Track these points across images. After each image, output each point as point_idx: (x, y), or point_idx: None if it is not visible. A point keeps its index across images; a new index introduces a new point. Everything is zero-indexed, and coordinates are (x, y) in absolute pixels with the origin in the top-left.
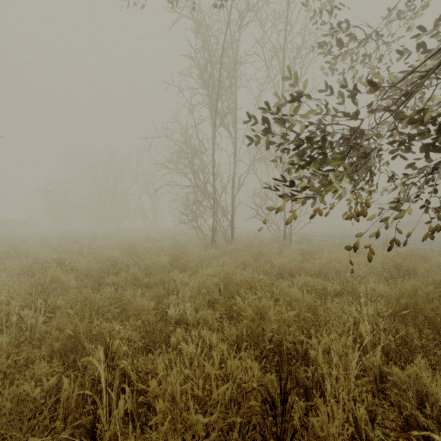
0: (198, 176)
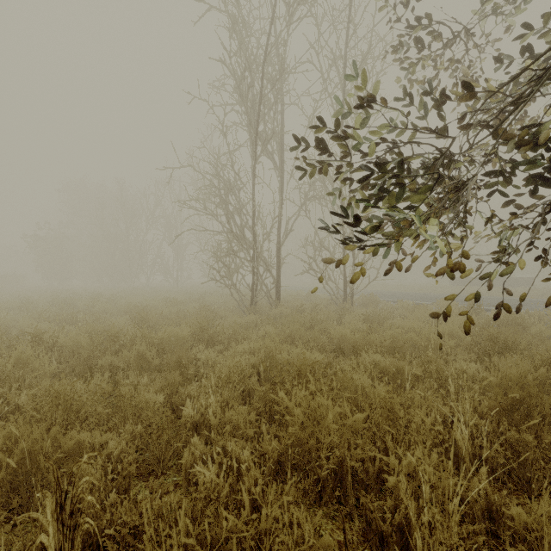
0: (234, 218)
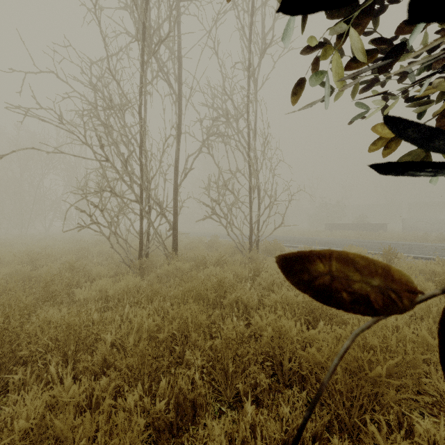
0: (118, 149)
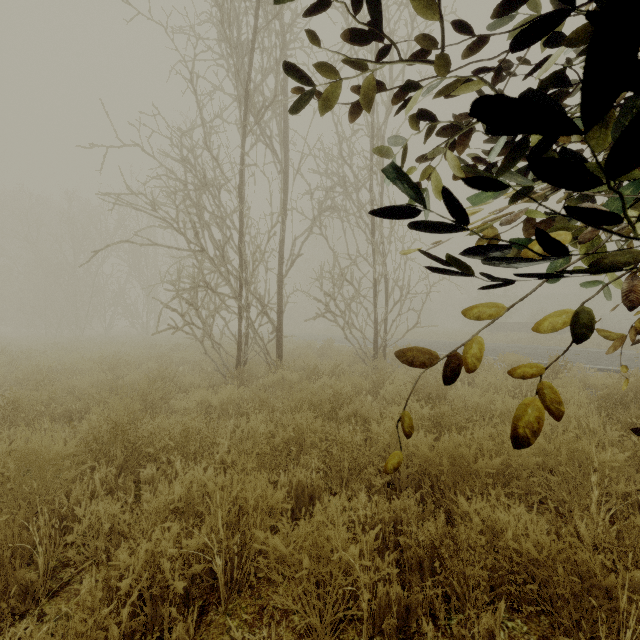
0: (211, 233)
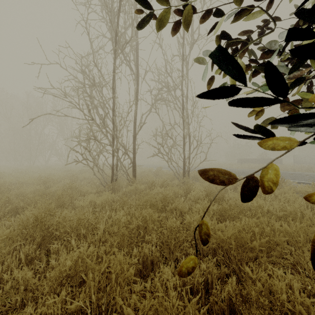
0: (98, 111)
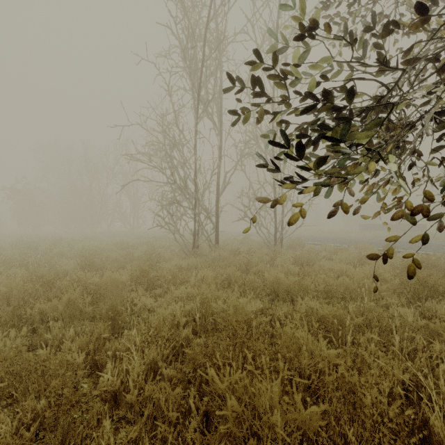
0: (178, 171)
